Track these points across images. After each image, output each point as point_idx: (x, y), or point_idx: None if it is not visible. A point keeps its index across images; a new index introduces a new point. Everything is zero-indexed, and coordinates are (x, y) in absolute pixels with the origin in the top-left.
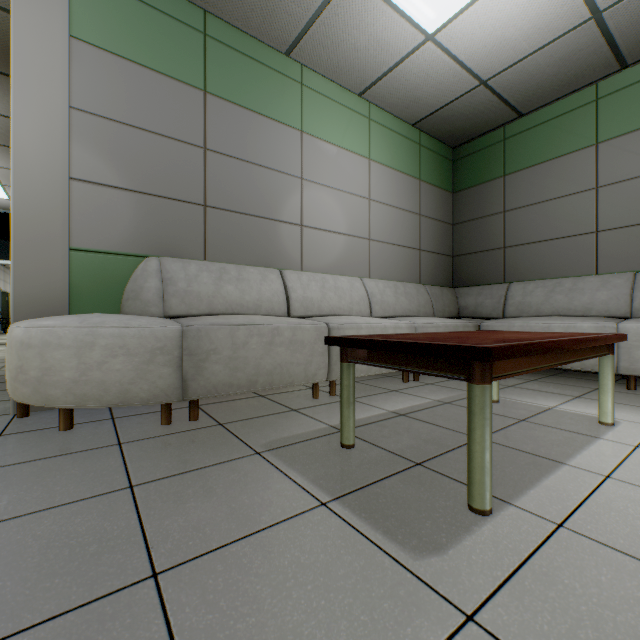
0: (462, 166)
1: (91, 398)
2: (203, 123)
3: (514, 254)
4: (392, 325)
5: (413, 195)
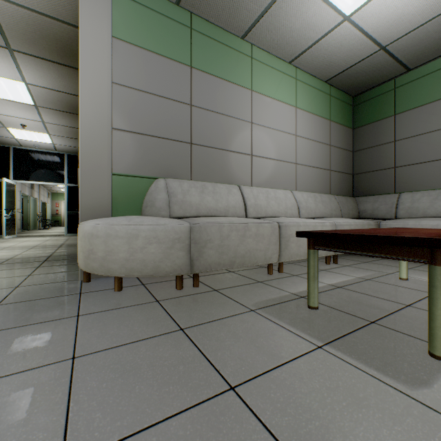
0: (360, 109)
1: (136, 271)
2: (190, 88)
3: (403, 172)
4: (320, 224)
5: (325, 131)
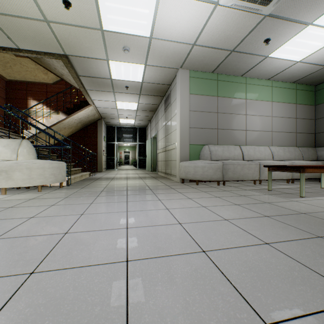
0: (320, 93)
1: (204, 178)
2: (217, 105)
3: None
4: (282, 163)
5: (292, 111)
